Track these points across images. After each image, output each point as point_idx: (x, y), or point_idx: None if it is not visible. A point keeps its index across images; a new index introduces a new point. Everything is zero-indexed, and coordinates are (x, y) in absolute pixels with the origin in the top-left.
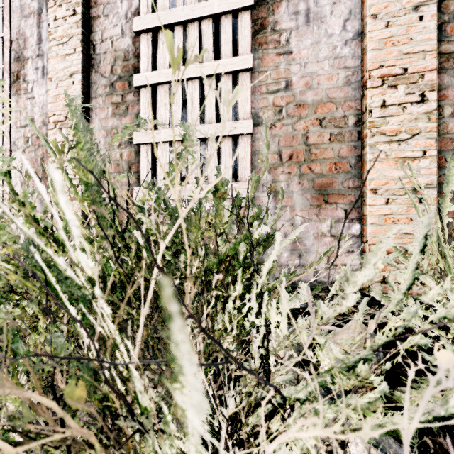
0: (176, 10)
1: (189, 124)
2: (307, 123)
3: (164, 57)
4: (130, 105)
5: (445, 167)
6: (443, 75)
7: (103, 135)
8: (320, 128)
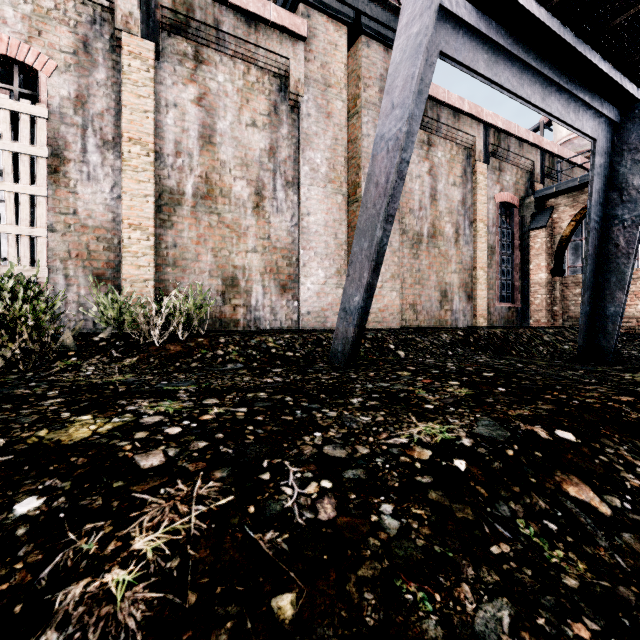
0: None
1: None
2: (89, 238)
3: None
4: None
5: (162, 271)
6: (162, 229)
7: None
8: (98, 242)
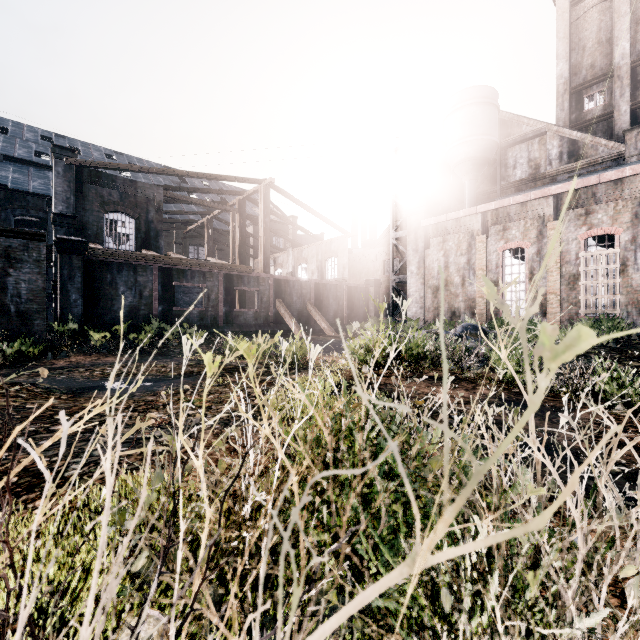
0: (594, 267)
1: (598, 294)
2: (637, 295)
3: (589, 277)
4: (576, 288)
5: None
6: None
7: (565, 296)
8: None
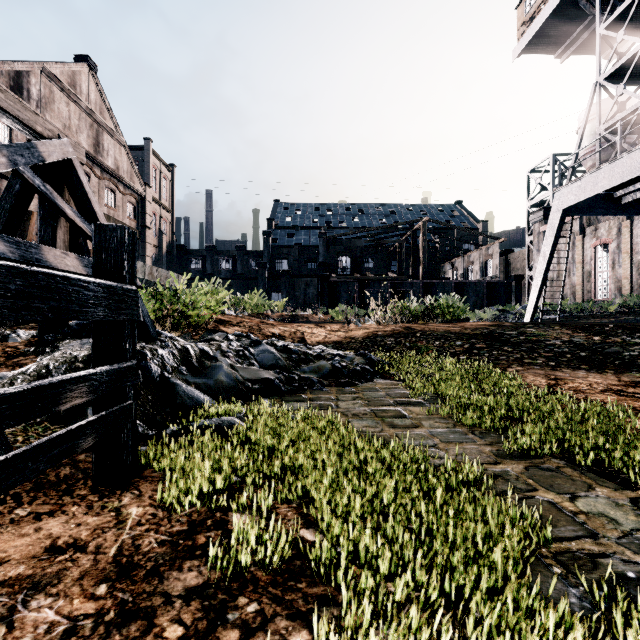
0: None
1: None
2: None
3: None
4: None
5: None
6: None
7: (635, 280)
8: None
